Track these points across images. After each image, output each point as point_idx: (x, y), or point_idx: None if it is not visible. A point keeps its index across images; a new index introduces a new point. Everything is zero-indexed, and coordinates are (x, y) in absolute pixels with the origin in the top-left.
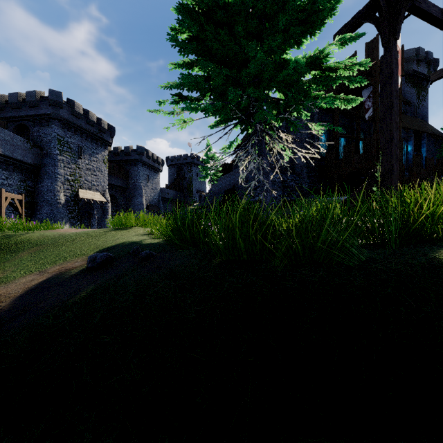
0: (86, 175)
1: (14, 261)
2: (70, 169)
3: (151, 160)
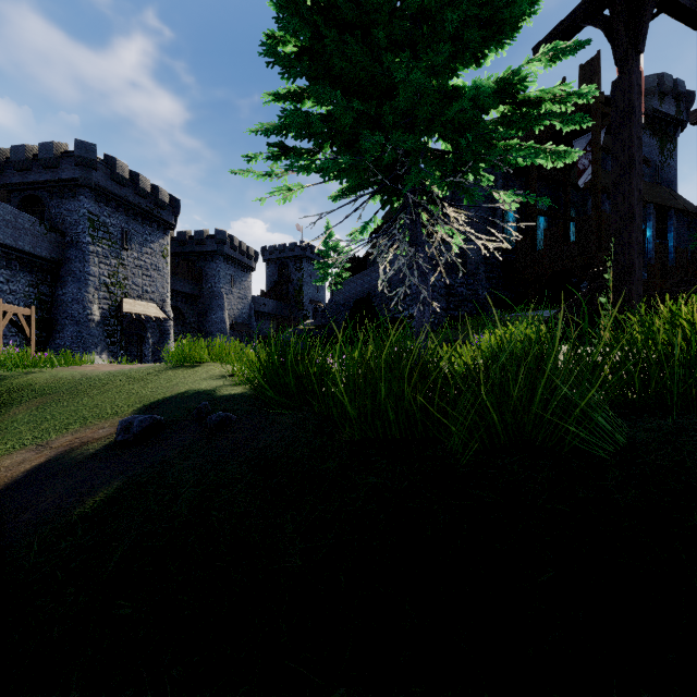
0: (134, 276)
1: (2, 423)
2: (110, 266)
3: (238, 252)
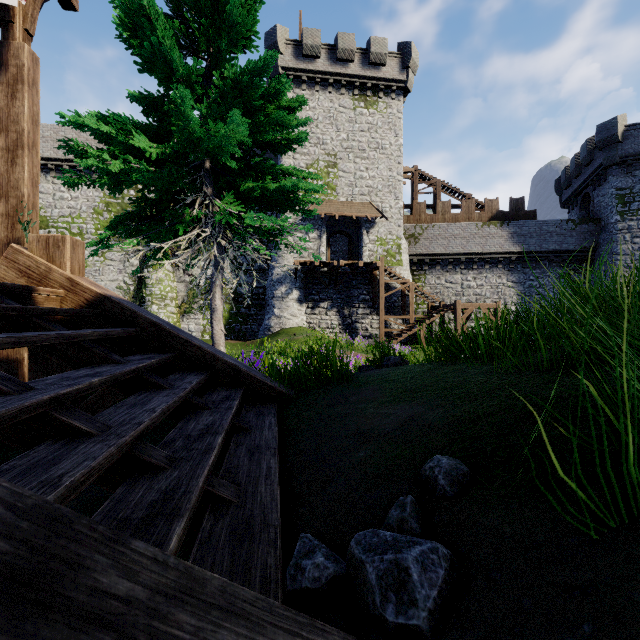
0: None
1: None
2: None
3: None
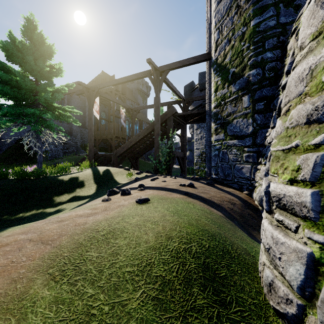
0: None
1: None
2: None
3: None
